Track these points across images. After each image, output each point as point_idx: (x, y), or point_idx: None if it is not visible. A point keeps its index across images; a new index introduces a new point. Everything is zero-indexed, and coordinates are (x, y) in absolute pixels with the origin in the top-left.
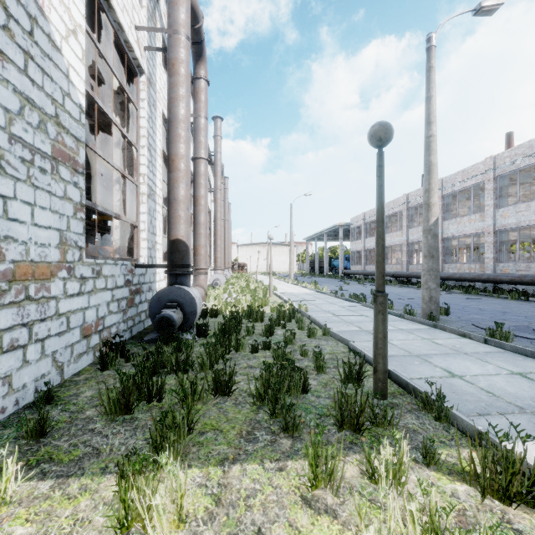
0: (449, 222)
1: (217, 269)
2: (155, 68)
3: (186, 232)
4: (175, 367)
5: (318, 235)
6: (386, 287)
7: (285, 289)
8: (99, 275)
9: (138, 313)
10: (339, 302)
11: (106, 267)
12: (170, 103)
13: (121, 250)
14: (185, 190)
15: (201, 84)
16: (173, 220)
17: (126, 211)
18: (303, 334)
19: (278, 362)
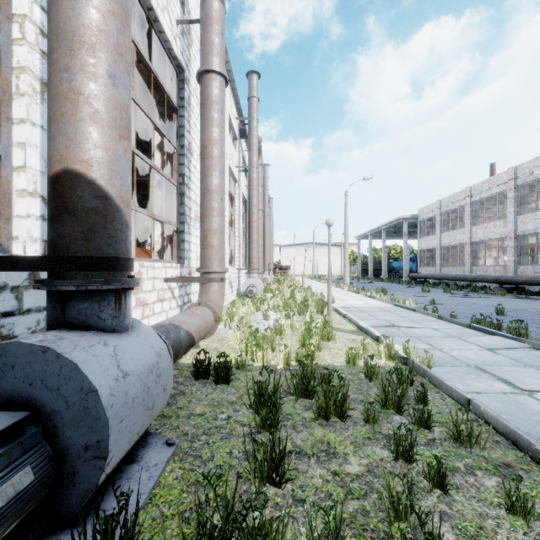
0: None
1: (253, 272)
2: None
3: (103, 152)
4: None
5: (374, 232)
6: (495, 299)
7: (344, 300)
8: None
9: None
10: (462, 332)
11: None
12: None
13: None
14: (96, 7)
15: None
16: (54, 106)
17: None
18: None
19: None
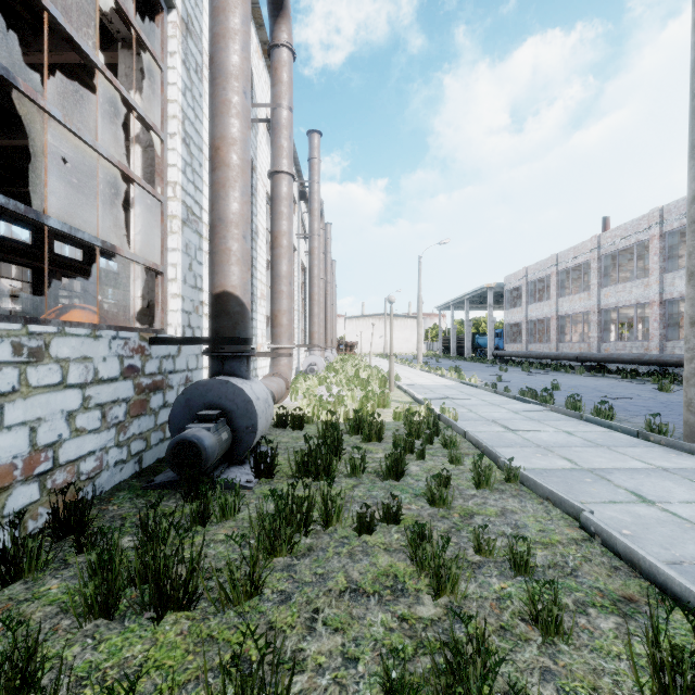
0: (674, 275)
1: (314, 349)
2: (199, 10)
3: (242, 280)
4: (155, 602)
5: (456, 302)
6: (569, 377)
7: (412, 379)
8: (41, 357)
9: (158, 424)
10: (505, 402)
11: (64, 342)
12: (213, 44)
13: (143, 315)
14: (238, 202)
15: (281, 54)
16: (217, 257)
17: (151, 249)
18: (463, 476)
19: (423, 572)
